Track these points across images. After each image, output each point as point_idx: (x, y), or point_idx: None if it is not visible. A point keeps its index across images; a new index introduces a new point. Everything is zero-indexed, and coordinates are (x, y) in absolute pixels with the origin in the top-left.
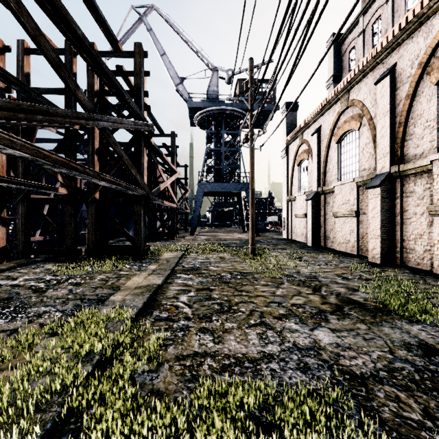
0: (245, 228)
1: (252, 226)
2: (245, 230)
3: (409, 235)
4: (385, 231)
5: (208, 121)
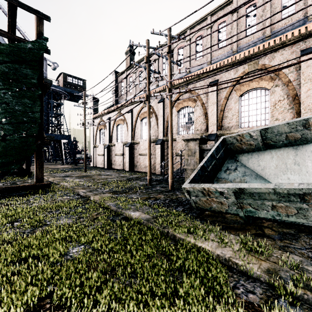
0: (64, 161)
1: (85, 159)
2: (64, 163)
3: (136, 161)
4: (130, 160)
5: None
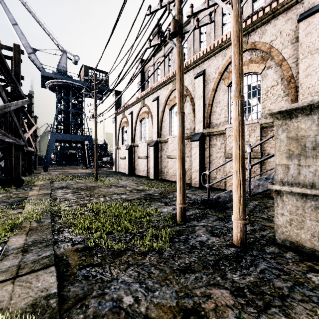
0: (88, 165)
1: (96, 163)
2: (87, 167)
3: (163, 166)
4: (155, 165)
5: (58, 87)
